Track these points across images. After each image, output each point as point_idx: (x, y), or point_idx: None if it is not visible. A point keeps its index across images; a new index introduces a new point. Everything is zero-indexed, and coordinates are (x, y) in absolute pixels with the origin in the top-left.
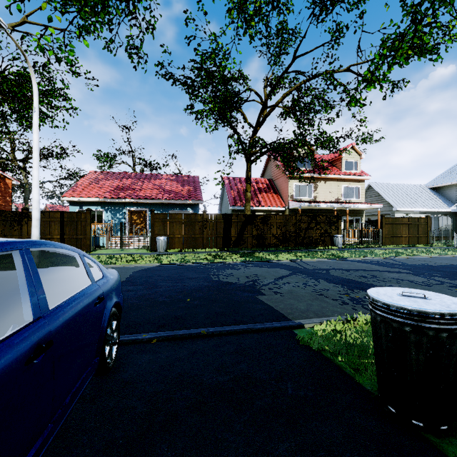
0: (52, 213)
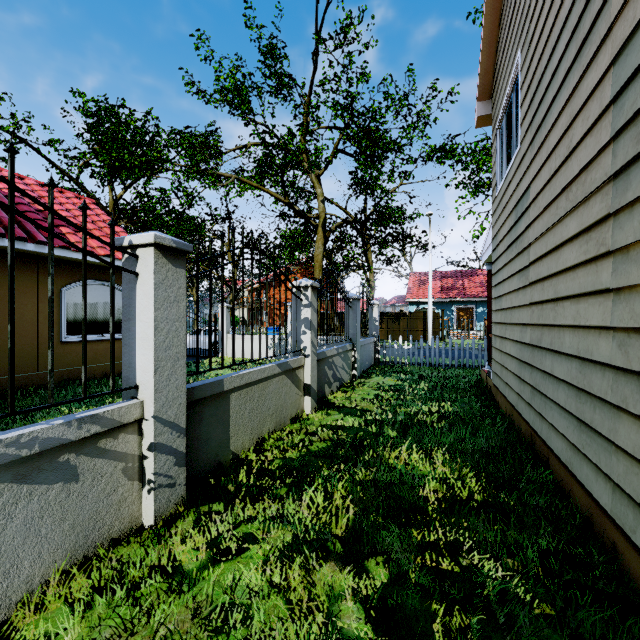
0: (418, 313)
